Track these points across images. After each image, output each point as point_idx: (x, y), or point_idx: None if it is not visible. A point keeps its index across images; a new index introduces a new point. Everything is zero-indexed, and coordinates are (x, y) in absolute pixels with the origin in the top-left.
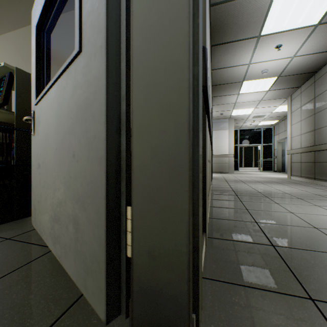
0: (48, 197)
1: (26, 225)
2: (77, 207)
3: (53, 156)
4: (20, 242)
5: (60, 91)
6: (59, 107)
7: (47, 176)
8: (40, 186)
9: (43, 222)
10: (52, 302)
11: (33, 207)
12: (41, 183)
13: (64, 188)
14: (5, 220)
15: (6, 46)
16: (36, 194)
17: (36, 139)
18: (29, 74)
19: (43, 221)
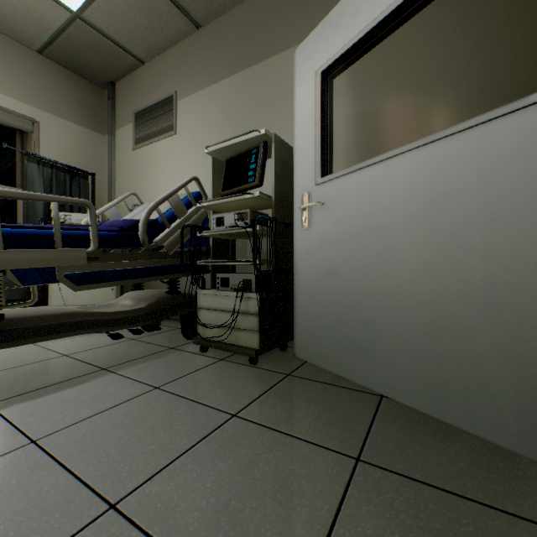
0: (378, 320)
1: (282, 357)
2: (534, 337)
3: (405, 258)
4: (313, 381)
5: (438, 160)
6: (432, 184)
7: (370, 287)
8: (334, 302)
9: (349, 355)
10: (514, 480)
11: (301, 332)
12: (342, 298)
13: (460, 307)
14: (266, 349)
15: (204, 107)
16: (316, 314)
17: (314, 234)
18: (282, 141)
19: (352, 354)
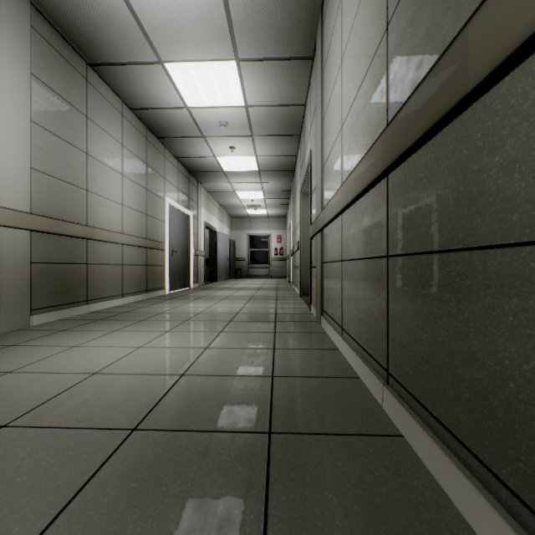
0: None
1: None
2: None
3: None
4: None
5: None
6: None
7: None
8: None
9: None
10: None
11: None
12: None
13: None
14: None
15: None
16: None
17: None
18: None
19: None
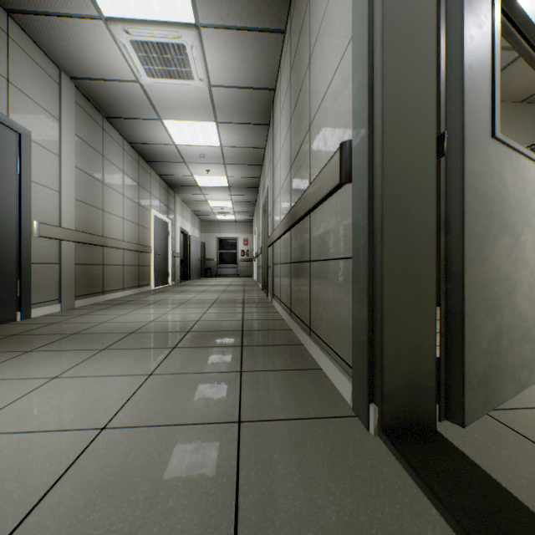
0: None
1: None
2: None
3: None
4: None
5: None
6: None
7: None
8: None
9: None
10: None
11: None
12: None
13: None
14: None
15: None
16: None
17: None
18: None
19: None
